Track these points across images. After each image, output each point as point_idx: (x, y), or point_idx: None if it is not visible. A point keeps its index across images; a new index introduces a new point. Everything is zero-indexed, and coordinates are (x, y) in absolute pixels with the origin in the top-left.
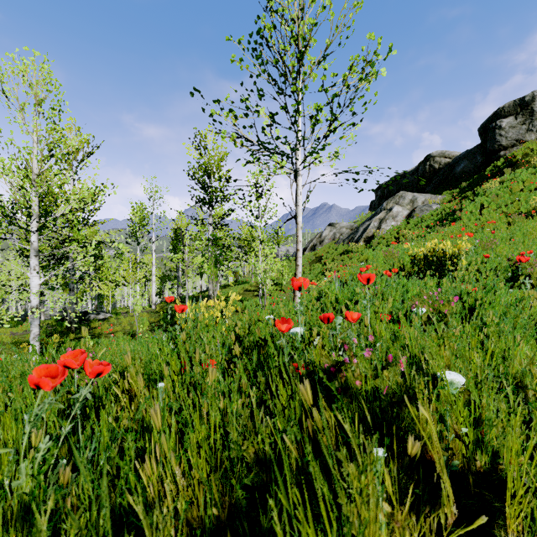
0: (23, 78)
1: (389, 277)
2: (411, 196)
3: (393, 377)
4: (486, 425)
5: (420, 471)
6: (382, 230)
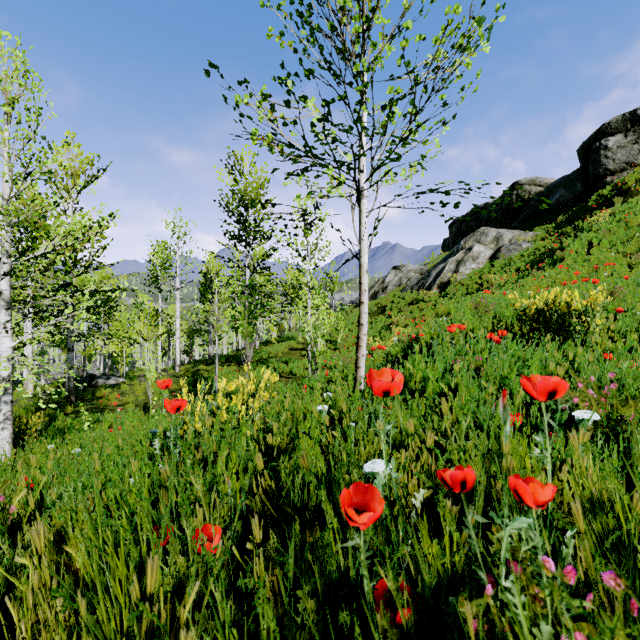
0: None
1: (497, 343)
2: (495, 233)
3: None
4: None
5: None
6: (460, 274)
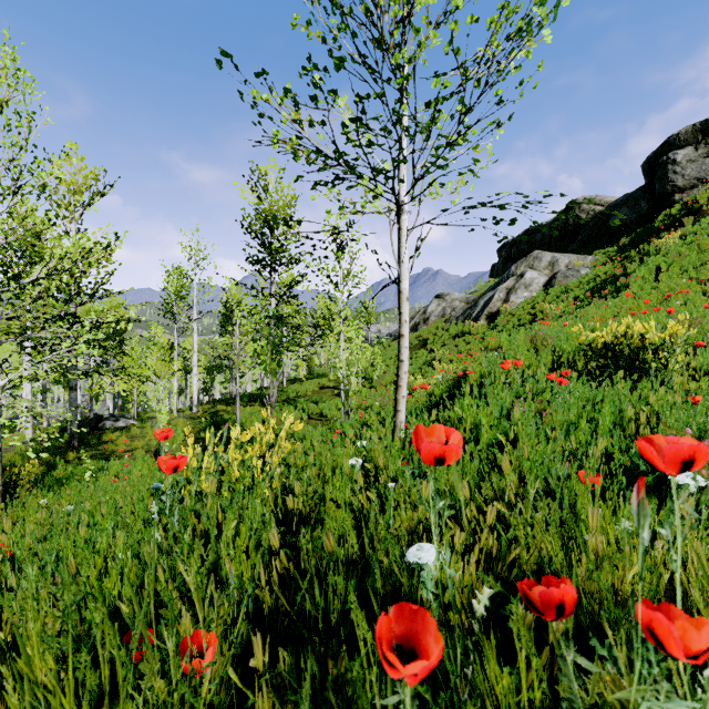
0: None
1: (562, 383)
2: (550, 257)
3: None
4: None
5: None
6: (510, 303)
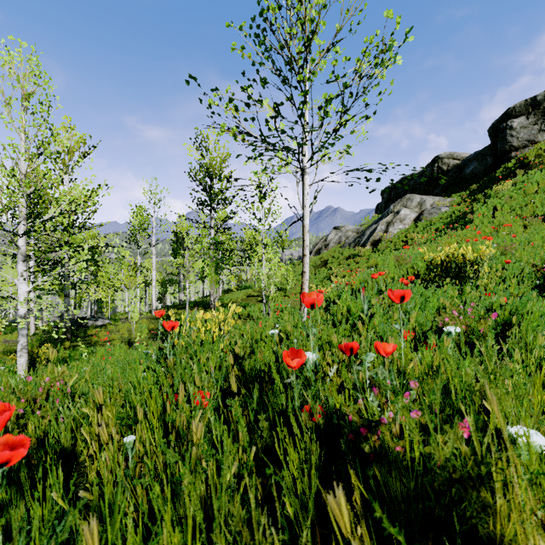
0: (8, 70)
1: (406, 285)
2: (419, 199)
3: (453, 444)
4: None
5: None
6: (389, 233)
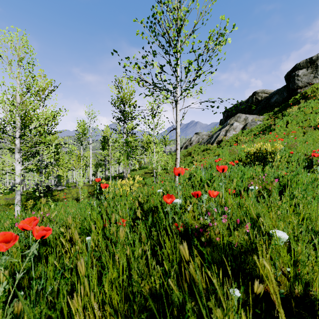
0: (10, 45)
1: (233, 165)
2: (244, 116)
3: (241, 235)
4: (301, 266)
5: (263, 304)
6: (227, 136)
